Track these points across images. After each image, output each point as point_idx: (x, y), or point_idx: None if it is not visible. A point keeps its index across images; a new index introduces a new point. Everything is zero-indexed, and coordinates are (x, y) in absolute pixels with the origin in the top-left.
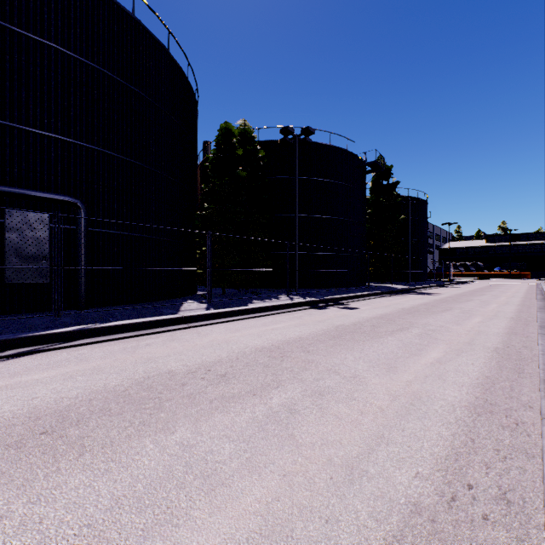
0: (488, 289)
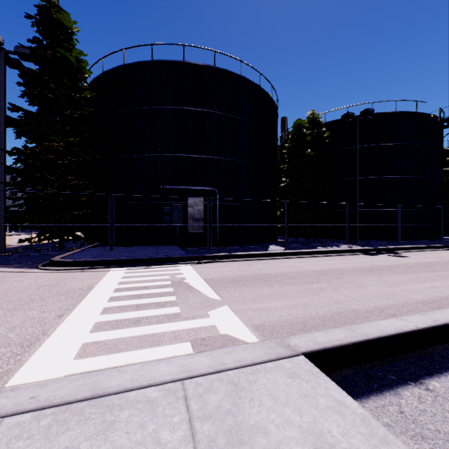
0: None
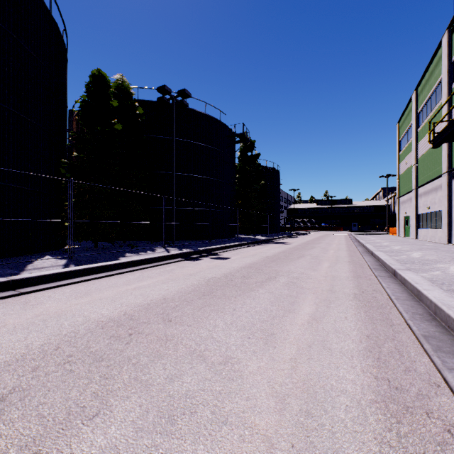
0: (321, 238)
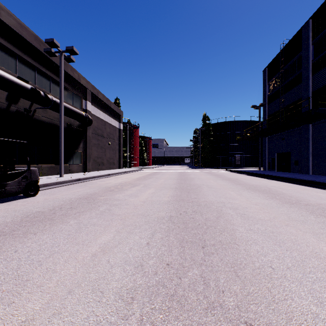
0: None
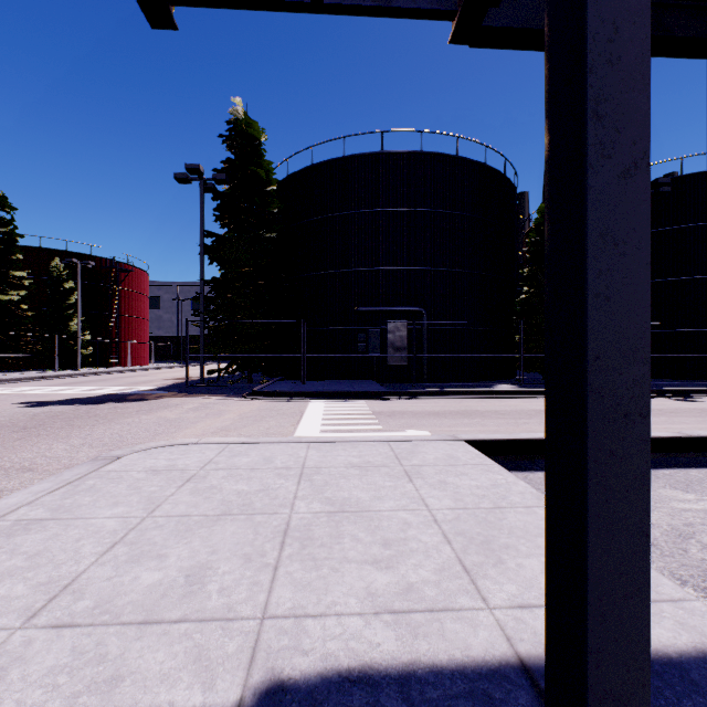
0: None
